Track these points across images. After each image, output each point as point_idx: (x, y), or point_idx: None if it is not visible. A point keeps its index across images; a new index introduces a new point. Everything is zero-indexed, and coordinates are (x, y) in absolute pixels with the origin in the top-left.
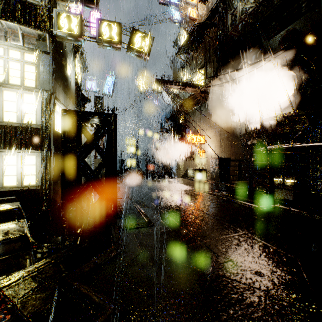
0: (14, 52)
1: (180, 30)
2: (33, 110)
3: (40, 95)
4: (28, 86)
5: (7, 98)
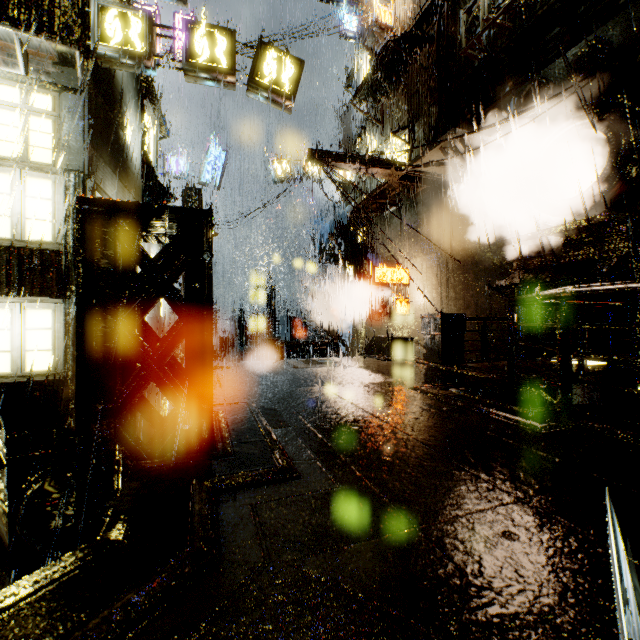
0: (6, 88)
1: (358, 54)
2: (47, 212)
3: (62, 180)
4: (37, 161)
5: None
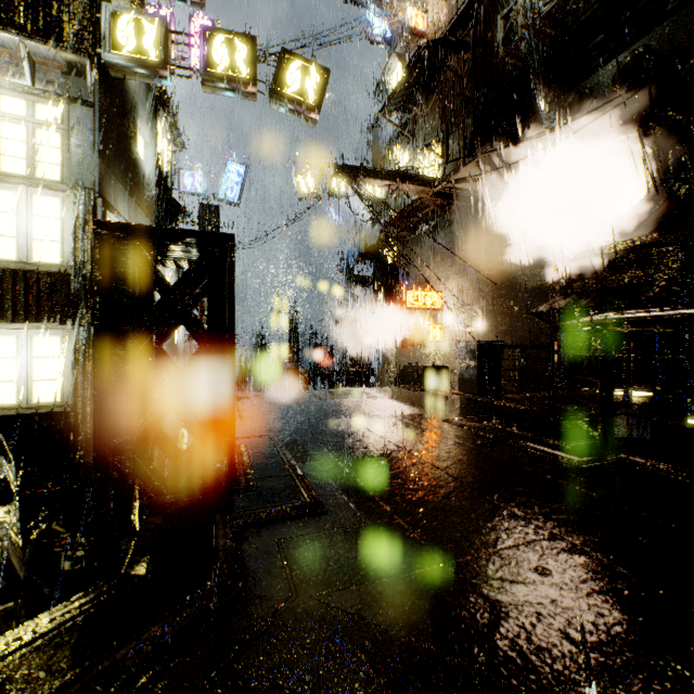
0: (12, 100)
1: (389, 61)
2: (55, 233)
3: (71, 198)
4: (44, 178)
5: None
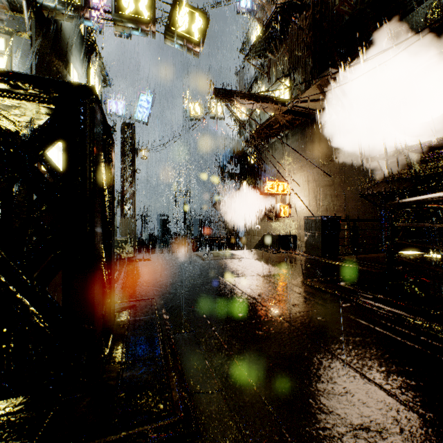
0: None
1: (251, 25)
2: None
3: None
4: None
5: None
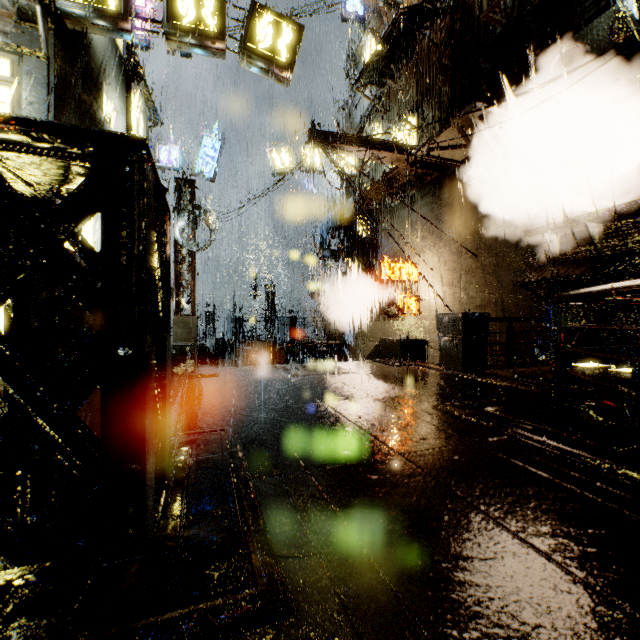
0: None
1: (362, 37)
2: None
3: None
4: None
5: None
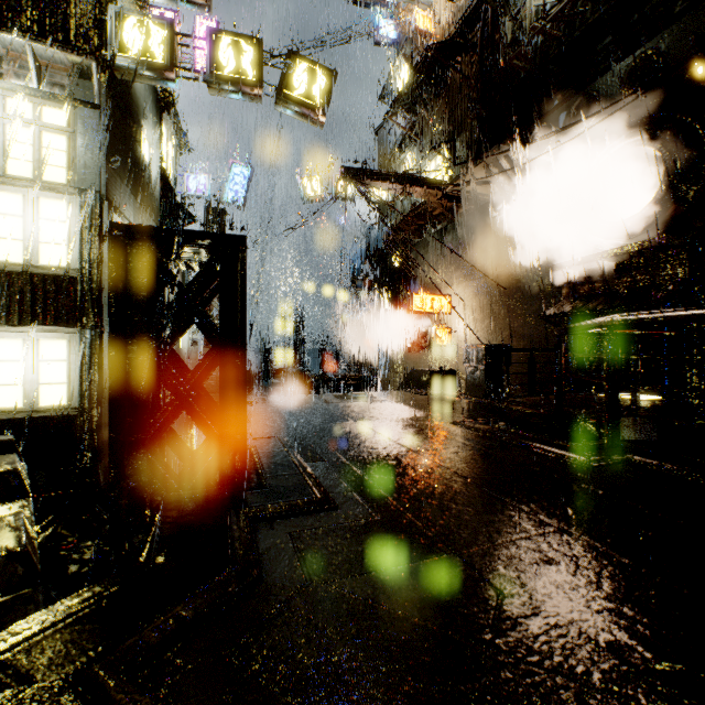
0: (18, 102)
1: (395, 62)
2: (61, 236)
3: (78, 201)
4: (50, 181)
5: (1, 209)
